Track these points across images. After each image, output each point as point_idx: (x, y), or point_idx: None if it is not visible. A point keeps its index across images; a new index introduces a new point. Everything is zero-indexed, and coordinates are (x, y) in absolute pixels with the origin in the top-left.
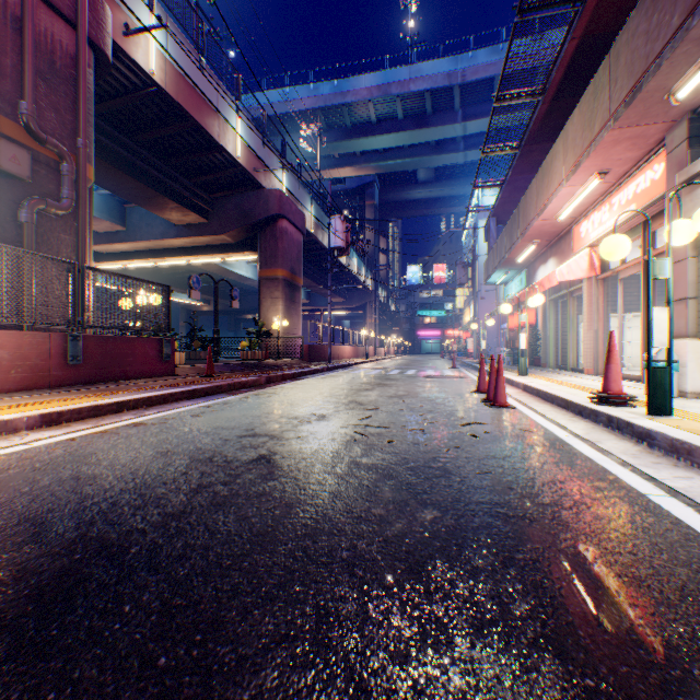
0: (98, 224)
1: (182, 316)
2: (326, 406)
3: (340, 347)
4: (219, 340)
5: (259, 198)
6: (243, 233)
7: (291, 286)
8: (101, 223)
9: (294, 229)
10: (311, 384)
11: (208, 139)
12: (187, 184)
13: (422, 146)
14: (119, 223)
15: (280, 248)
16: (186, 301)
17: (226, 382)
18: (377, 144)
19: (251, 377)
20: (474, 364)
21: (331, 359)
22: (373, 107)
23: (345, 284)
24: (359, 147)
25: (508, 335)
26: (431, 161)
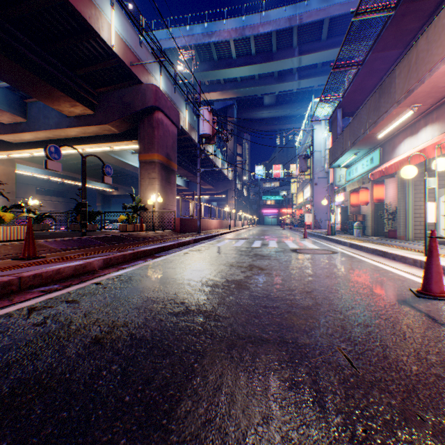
0: (1, 115)
1: (98, 199)
2: (110, 443)
3: (208, 220)
4: (86, 213)
5: (138, 92)
6: (125, 124)
7: (167, 169)
8: (2, 114)
9: (170, 122)
10: (163, 268)
11: (80, 22)
12: (70, 74)
13: (268, 76)
14: (20, 115)
15: (156, 136)
16: (100, 188)
17: (0, 279)
18: (236, 73)
19: (75, 262)
20: (324, 235)
21: (201, 230)
22: (233, 44)
23: (213, 176)
24: (223, 75)
25: (349, 210)
26: (274, 87)
